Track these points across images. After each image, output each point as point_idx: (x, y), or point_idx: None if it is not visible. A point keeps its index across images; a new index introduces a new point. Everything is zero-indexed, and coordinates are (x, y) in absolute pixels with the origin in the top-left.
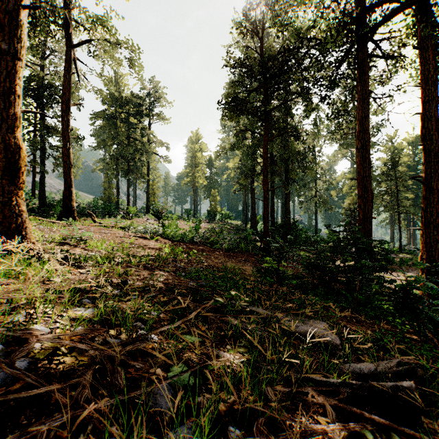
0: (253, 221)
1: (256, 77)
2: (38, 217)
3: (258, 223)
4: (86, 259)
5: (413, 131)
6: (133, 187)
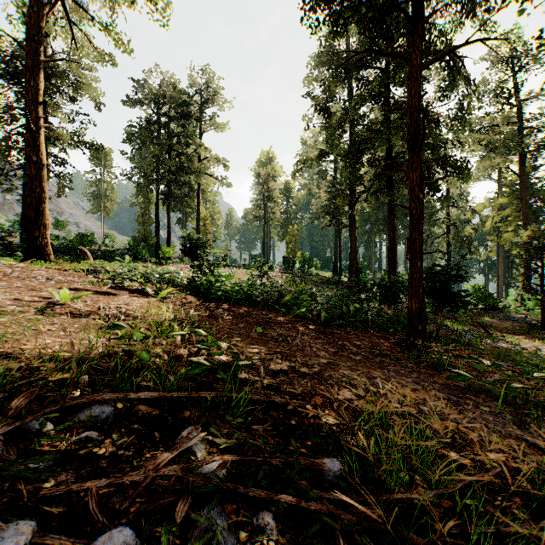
0: (353, 269)
1: None
2: None
3: (360, 273)
4: None
5: None
6: (182, 226)
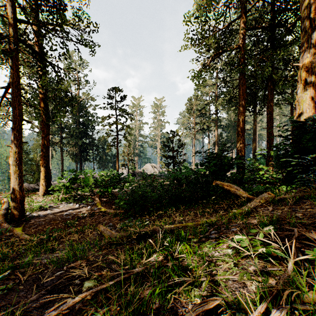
0: None
1: None
2: None
3: None
4: None
5: None
6: None
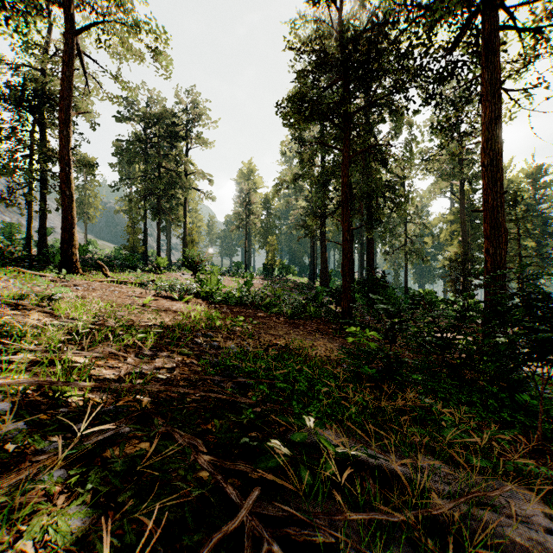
0: (323, 276)
1: (332, 66)
2: (20, 269)
3: (330, 280)
4: (22, 335)
5: (532, 159)
6: (167, 233)
